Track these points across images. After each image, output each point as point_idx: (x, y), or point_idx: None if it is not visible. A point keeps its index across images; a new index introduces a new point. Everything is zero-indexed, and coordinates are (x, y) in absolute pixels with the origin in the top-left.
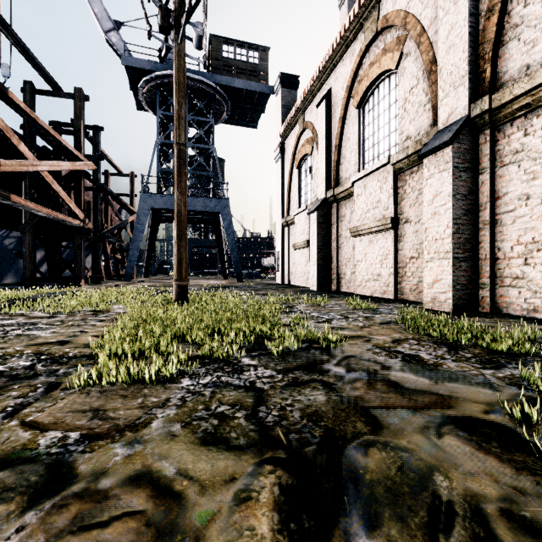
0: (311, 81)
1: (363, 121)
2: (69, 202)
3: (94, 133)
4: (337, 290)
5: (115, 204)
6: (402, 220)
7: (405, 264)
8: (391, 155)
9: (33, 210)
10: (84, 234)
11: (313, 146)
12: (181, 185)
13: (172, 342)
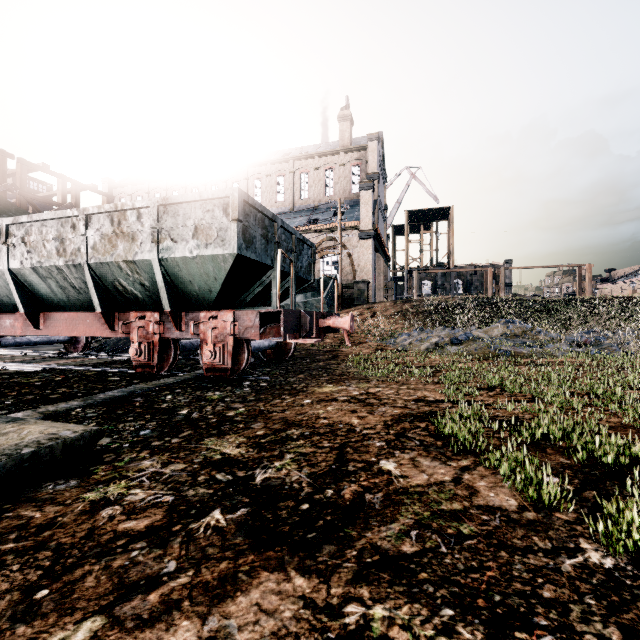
0: None
1: None
2: None
3: None
4: None
5: None
6: None
7: None
8: None
9: None
10: None
11: None
12: None
13: None
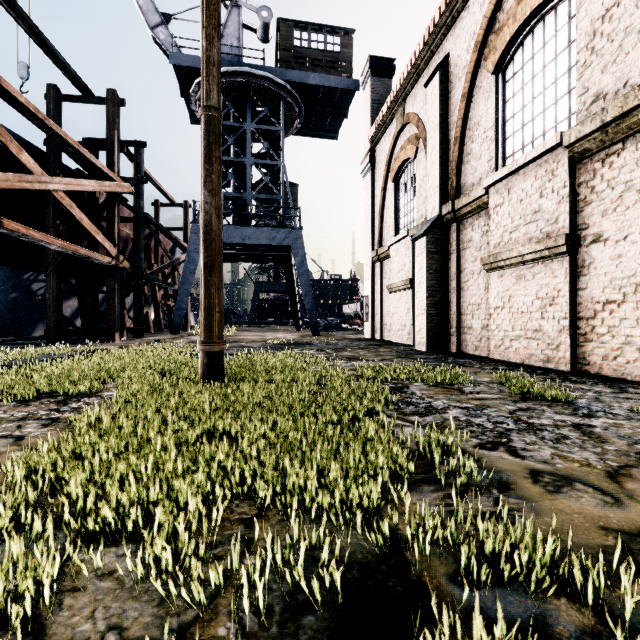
0: (415, 52)
1: (504, 92)
2: (96, 234)
3: (136, 150)
4: (458, 352)
5: (168, 241)
6: (586, 239)
7: (592, 313)
8: (566, 130)
9: (41, 242)
10: (118, 275)
11: (418, 146)
12: (211, 179)
13: (110, 544)
